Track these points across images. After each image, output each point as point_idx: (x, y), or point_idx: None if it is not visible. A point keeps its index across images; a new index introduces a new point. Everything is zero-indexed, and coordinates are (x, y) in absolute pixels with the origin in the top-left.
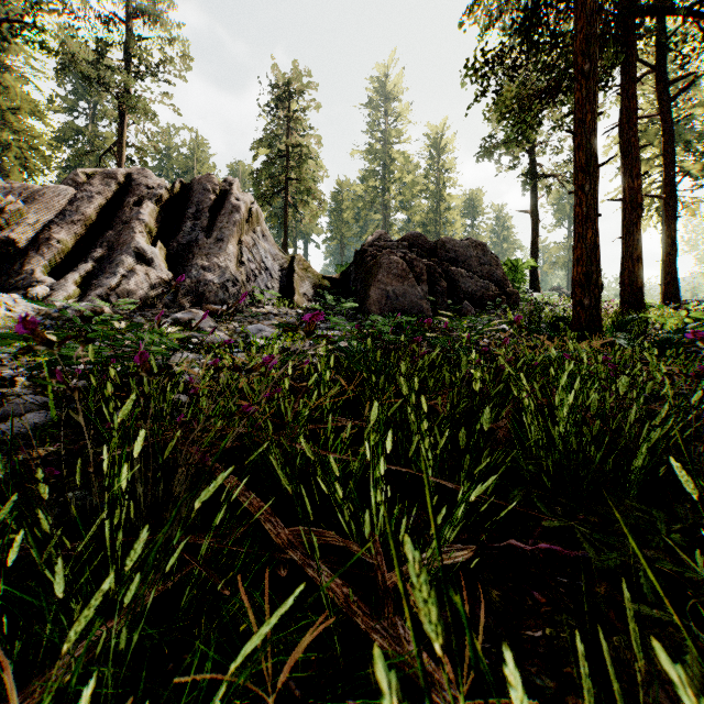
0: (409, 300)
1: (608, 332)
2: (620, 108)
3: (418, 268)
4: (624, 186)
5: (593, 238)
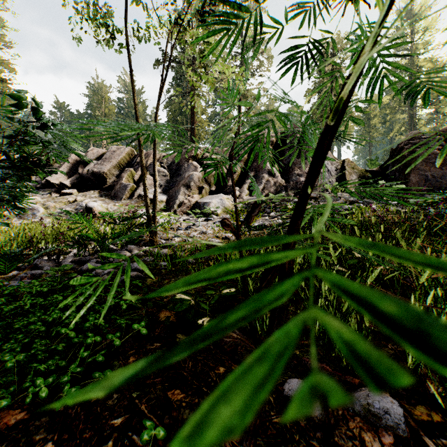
0: (446, 180)
1: None
2: None
3: None
4: None
5: None
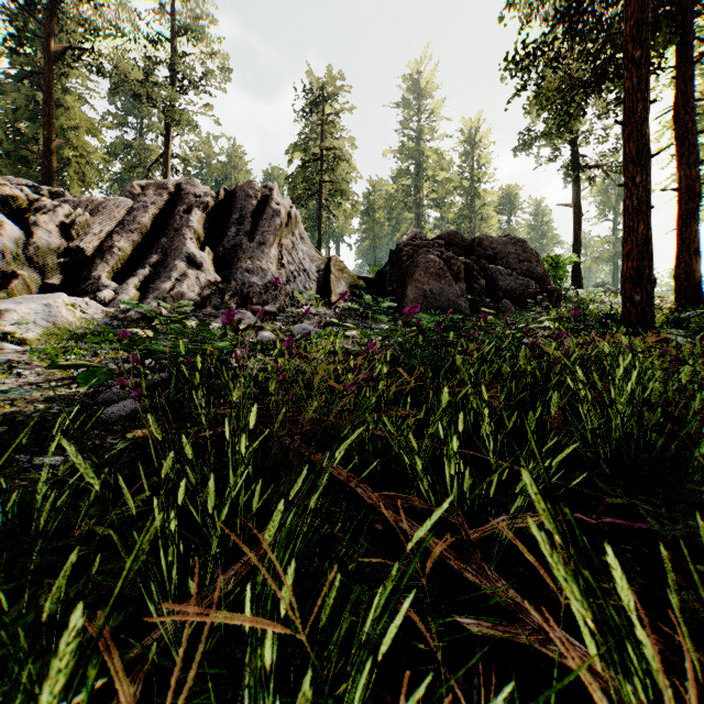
0: (447, 299)
1: (661, 329)
2: (674, 92)
3: (455, 267)
4: (678, 175)
5: (645, 231)
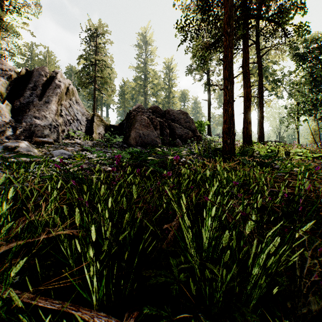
0: (150, 138)
1: (238, 155)
2: (243, 56)
3: (155, 123)
4: (244, 90)
5: (231, 111)
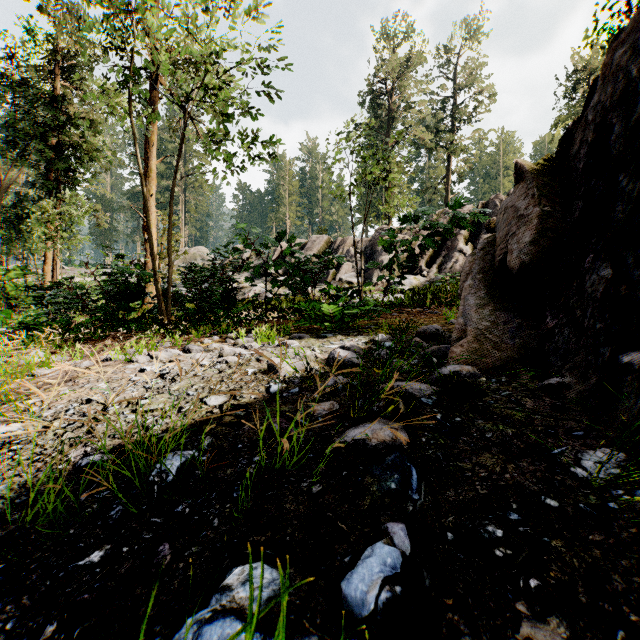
0: None
1: None
2: None
3: None
4: None
5: None
